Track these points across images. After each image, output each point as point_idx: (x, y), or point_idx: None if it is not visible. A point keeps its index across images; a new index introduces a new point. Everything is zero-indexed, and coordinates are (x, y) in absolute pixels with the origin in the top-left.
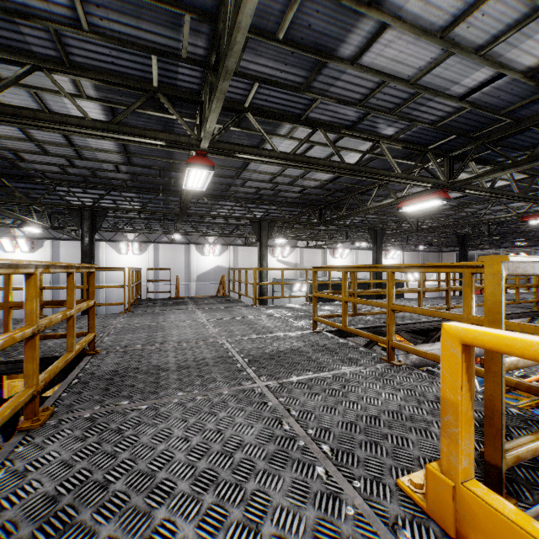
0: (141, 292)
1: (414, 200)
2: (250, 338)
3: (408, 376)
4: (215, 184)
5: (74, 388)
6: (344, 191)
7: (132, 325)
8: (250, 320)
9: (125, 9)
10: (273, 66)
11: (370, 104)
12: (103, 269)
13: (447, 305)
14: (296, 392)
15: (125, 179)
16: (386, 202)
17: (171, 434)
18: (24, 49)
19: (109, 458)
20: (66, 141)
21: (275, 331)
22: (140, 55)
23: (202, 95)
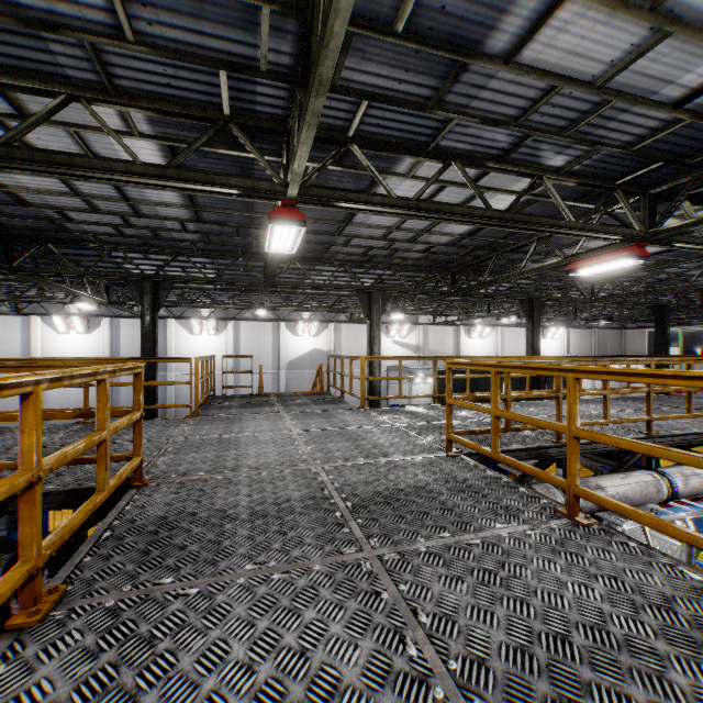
0: (218, 383)
1: (593, 259)
2: (355, 464)
3: (605, 549)
4: (309, 244)
5: (102, 548)
6: (487, 248)
7: (198, 438)
8: (356, 433)
9: (181, 6)
10: (388, 75)
11: (530, 122)
12: (163, 359)
13: (648, 415)
14: (425, 574)
15: (194, 241)
16: (550, 263)
17: (227, 654)
18: (55, 74)
19: (126, 702)
20: (118, 193)
21: (392, 453)
22: (204, 71)
23: (289, 123)
